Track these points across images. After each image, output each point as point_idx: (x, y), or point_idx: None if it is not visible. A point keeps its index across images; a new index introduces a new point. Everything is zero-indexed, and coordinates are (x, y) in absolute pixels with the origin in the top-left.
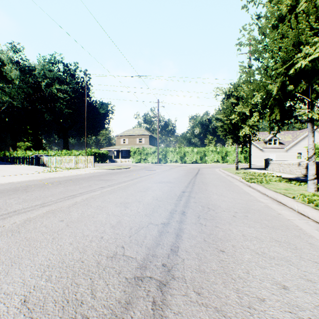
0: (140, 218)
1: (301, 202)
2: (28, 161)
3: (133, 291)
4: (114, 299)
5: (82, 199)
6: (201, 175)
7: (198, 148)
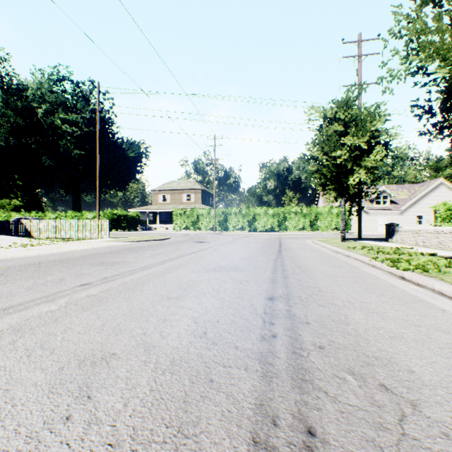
0: None
1: None
2: (1, 228)
3: None
4: None
5: None
6: (289, 251)
7: (275, 209)
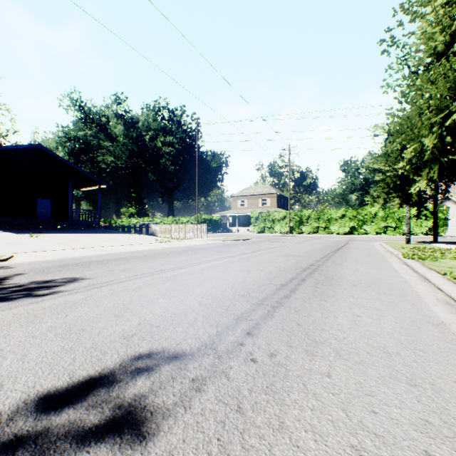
0: (261, 280)
1: (447, 278)
2: (137, 230)
3: (256, 307)
4: (246, 308)
5: (208, 265)
6: (346, 249)
7: (351, 212)
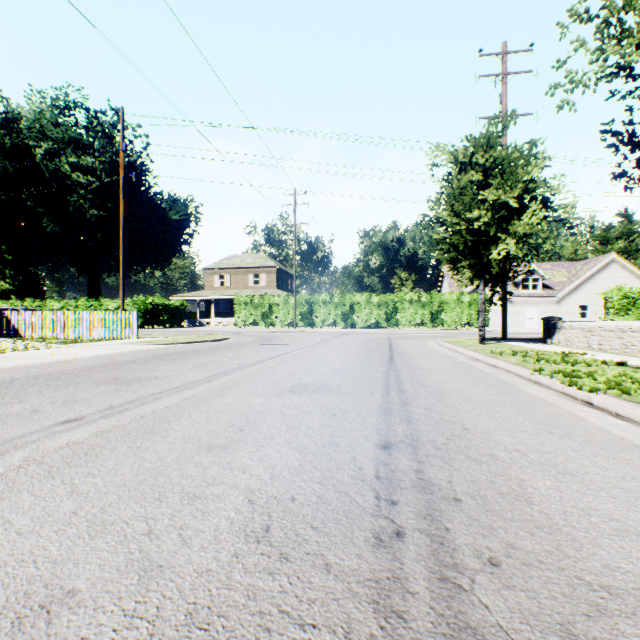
0: None
1: None
2: None
3: None
4: None
5: None
6: (405, 358)
7: (381, 296)
